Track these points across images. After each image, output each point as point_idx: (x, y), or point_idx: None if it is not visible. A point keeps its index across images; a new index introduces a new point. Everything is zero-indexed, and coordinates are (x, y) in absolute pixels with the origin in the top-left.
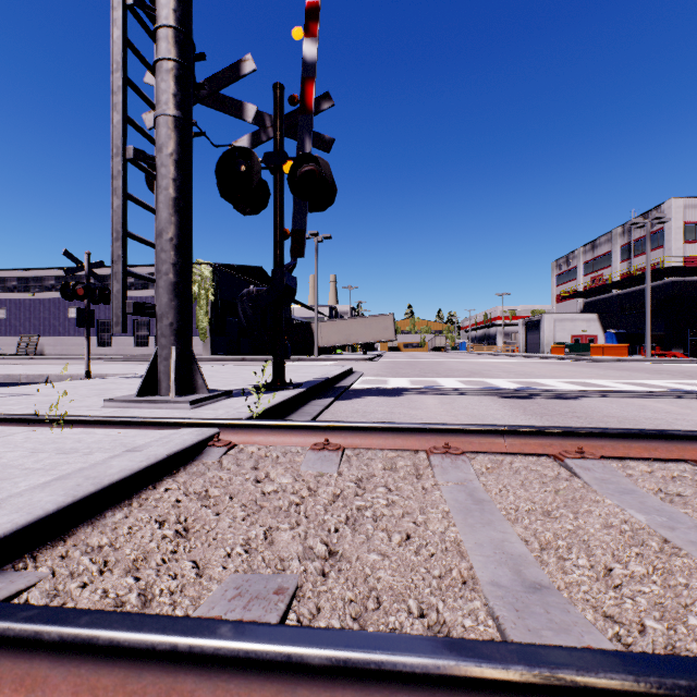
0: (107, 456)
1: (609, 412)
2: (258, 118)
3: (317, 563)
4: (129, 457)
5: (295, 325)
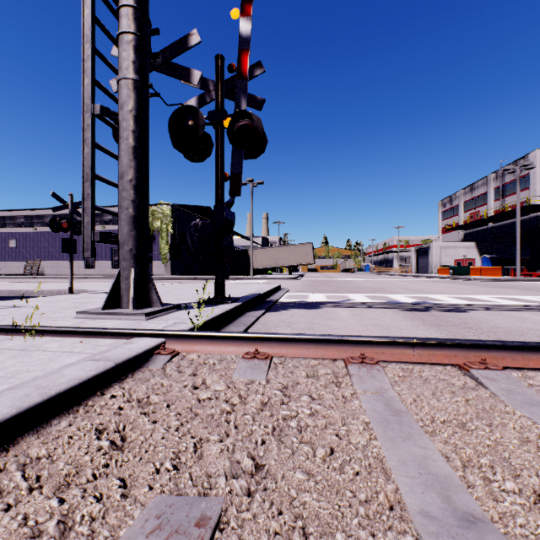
0: (63, 364)
1: (495, 323)
2: (203, 83)
3: (243, 483)
4: (81, 366)
5: (236, 251)
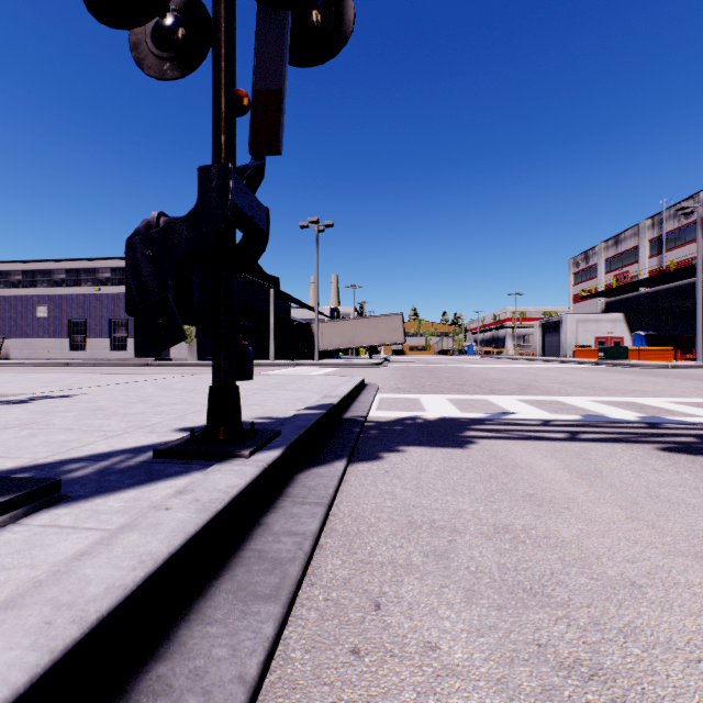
0: None
1: None
2: None
3: None
4: None
5: (294, 326)
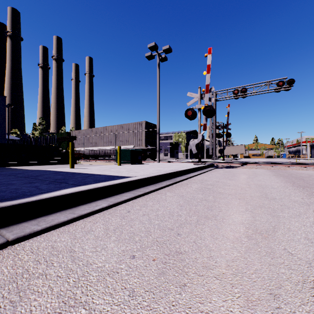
0: None
1: None
2: (220, 126)
3: None
4: None
5: (208, 149)
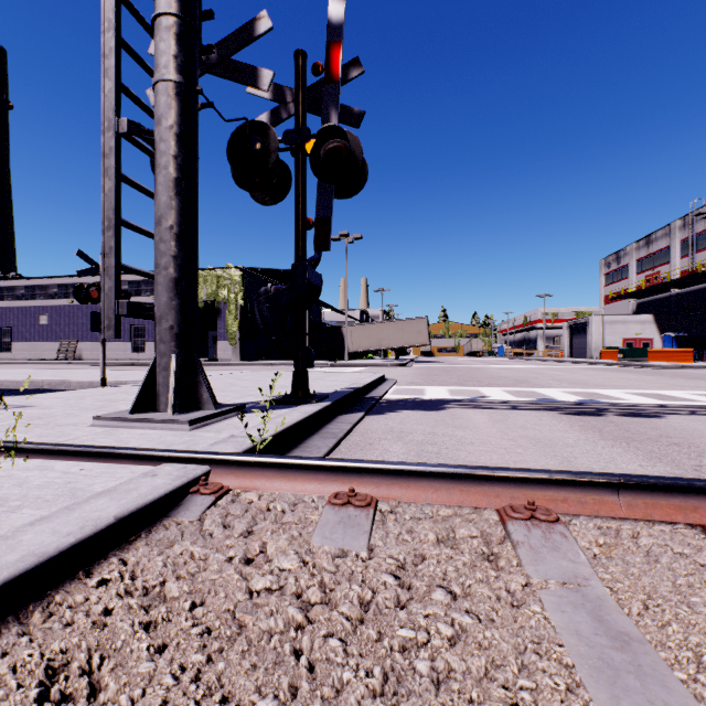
0: (34, 517)
1: None
2: (278, 93)
3: None
4: (55, 524)
5: (325, 329)
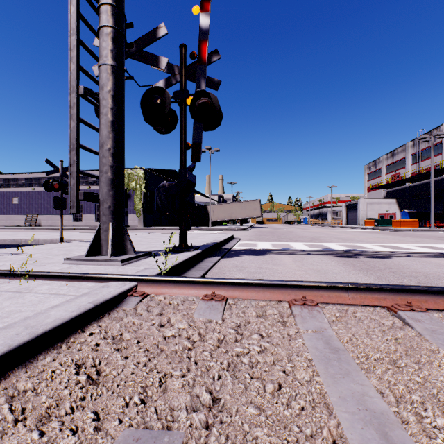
0: (51, 305)
1: (415, 268)
2: (170, 68)
3: (201, 417)
4: (65, 307)
5: (197, 207)
